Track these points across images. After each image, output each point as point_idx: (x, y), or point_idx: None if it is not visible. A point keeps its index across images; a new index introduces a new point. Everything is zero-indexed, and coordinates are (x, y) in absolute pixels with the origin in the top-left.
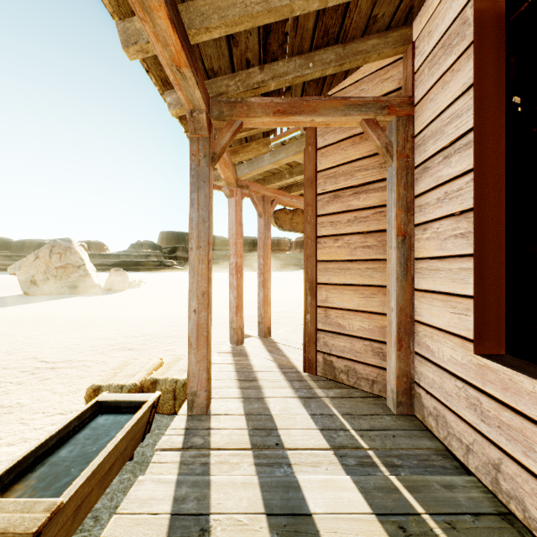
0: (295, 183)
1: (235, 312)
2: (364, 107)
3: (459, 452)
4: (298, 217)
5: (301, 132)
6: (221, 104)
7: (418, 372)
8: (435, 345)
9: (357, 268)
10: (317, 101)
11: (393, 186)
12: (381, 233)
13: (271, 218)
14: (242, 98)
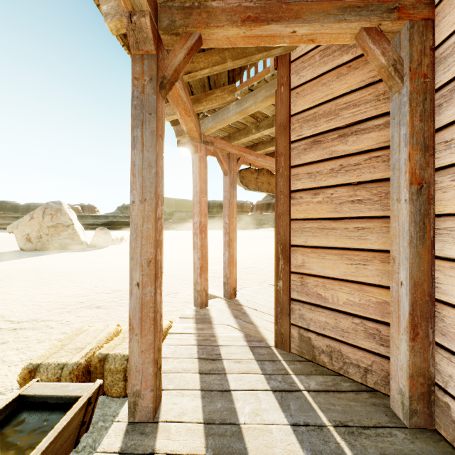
0: (261, 141)
1: (199, 274)
2: (365, 10)
3: None
4: (263, 177)
5: (272, 73)
6: (173, 10)
7: (442, 372)
8: None
9: (343, 228)
10: (301, 3)
11: (404, 117)
12: (378, 184)
13: (236, 177)
14: (199, 2)
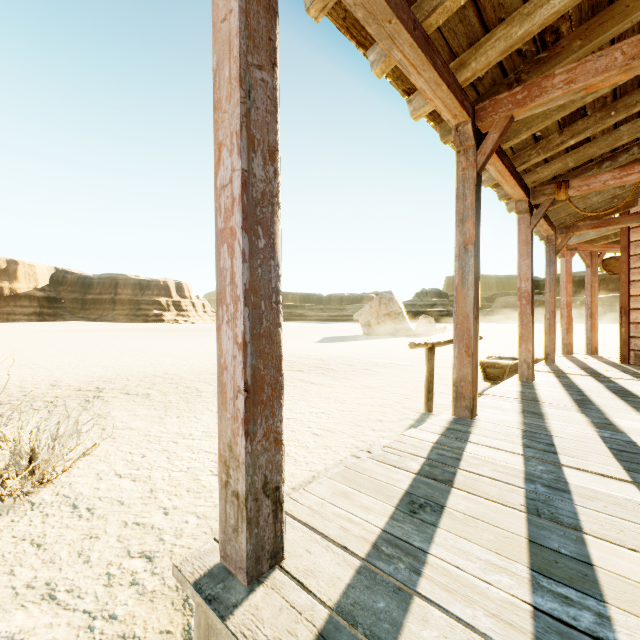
0: None
1: (565, 333)
2: None
3: None
4: None
5: None
6: (562, 229)
7: None
8: None
9: None
10: (619, 218)
11: None
12: None
13: (599, 266)
14: (573, 224)
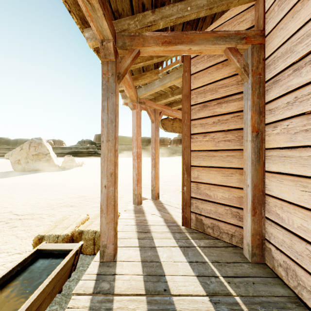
0: (175, 101)
1: (136, 184)
2: (228, 38)
3: (310, 302)
4: (176, 123)
5: (180, 64)
6: (124, 37)
7: (268, 232)
8: (284, 214)
9: (219, 156)
10: (193, 34)
11: (249, 96)
12: (238, 131)
13: (159, 124)
14: (139, 33)
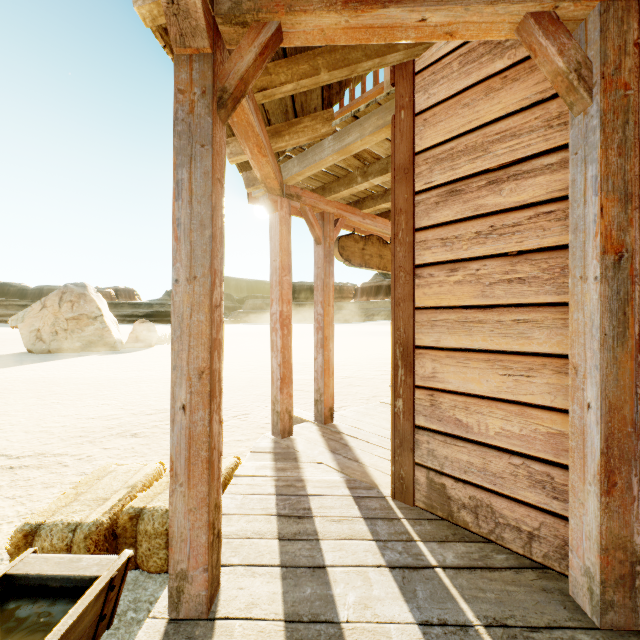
0: (370, 194)
1: (279, 387)
2: None
3: None
4: (372, 247)
5: (387, 91)
6: None
7: None
8: None
9: (495, 321)
10: None
11: (593, 151)
12: (549, 254)
13: (334, 247)
14: None
